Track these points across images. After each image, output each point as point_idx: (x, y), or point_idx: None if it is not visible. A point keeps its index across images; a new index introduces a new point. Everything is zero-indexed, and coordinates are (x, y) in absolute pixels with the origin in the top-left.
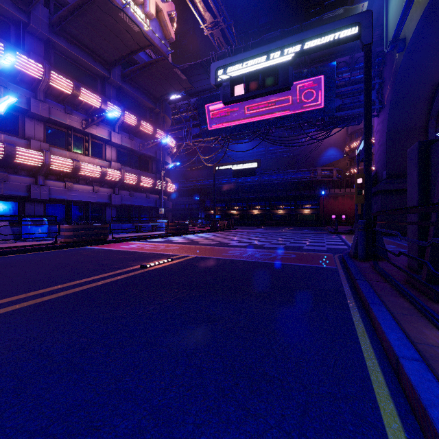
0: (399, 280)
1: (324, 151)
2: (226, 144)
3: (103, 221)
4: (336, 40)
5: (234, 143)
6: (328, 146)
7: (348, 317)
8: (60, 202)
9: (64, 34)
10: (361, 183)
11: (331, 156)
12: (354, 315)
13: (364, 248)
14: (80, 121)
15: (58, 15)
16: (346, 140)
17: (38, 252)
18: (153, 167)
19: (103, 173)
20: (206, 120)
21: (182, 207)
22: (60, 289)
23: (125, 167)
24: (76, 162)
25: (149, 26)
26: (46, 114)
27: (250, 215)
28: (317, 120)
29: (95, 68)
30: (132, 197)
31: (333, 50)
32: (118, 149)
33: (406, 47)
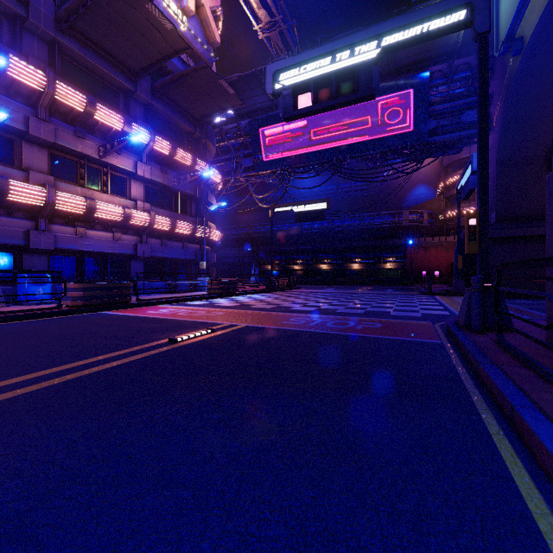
0: (543, 363)
1: (411, 190)
2: (286, 179)
3: (126, 278)
4: (439, 28)
5: (297, 177)
6: (417, 183)
7: (480, 426)
8: (69, 253)
9: (74, 33)
10: (474, 225)
11: (421, 195)
12: (489, 422)
13: (480, 315)
14: (96, 148)
15: (66, 7)
16: (440, 175)
17: (34, 320)
18: (192, 209)
19: (127, 216)
20: (261, 148)
21: (231, 261)
22: (46, 375)
23: (156, 208)
24: (90, 200)
25: (186, 25)
26: (51, 137)
27: (317, 270)
28: (405, 147)
29: (115, 78)
30: (164, 247)
31: (425, 56)
32: (146, 185)
33: (524, 49)
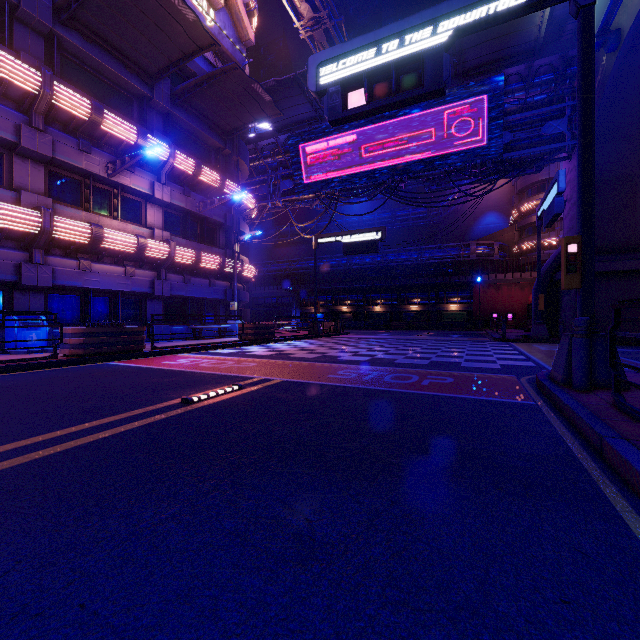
0: None
1: (479, 218)
2: (332, 205)
3: (141, 321)
4: (528, 1)
5: (346, 202)
6: (486, 210)
7: (634, 544)
8: (71, 292)
9: (77, 26)
10: (574, 252)
11: (490, 224)
12: None
13: (586, 369)
14: (104, 165)
15: None
16: (513, 201)
17: (20, 373)
18: (221, 239)
19: (141, 247)
20: (303, 168)
21: (268, 301)
22: (5, 452)
23: (177, 238)
24: (96, 227)
25: (213, 19)
26: (48, 151)
27: (369, 312)
28: (474, 166)
29: (128, 82)
30: (187, 284)
31: (499, 55)
32: (166, 211)
33: (622, 43)
